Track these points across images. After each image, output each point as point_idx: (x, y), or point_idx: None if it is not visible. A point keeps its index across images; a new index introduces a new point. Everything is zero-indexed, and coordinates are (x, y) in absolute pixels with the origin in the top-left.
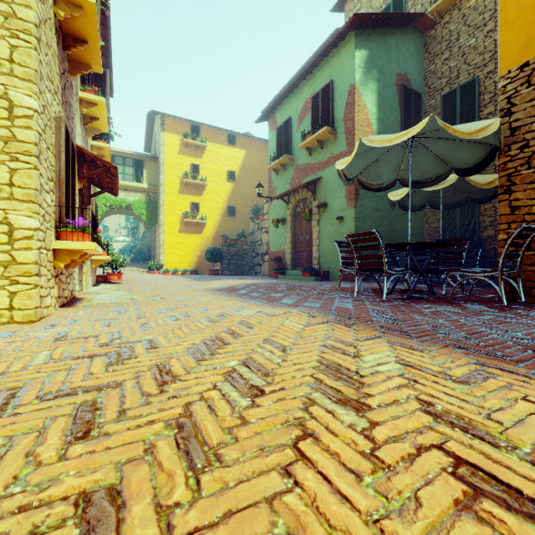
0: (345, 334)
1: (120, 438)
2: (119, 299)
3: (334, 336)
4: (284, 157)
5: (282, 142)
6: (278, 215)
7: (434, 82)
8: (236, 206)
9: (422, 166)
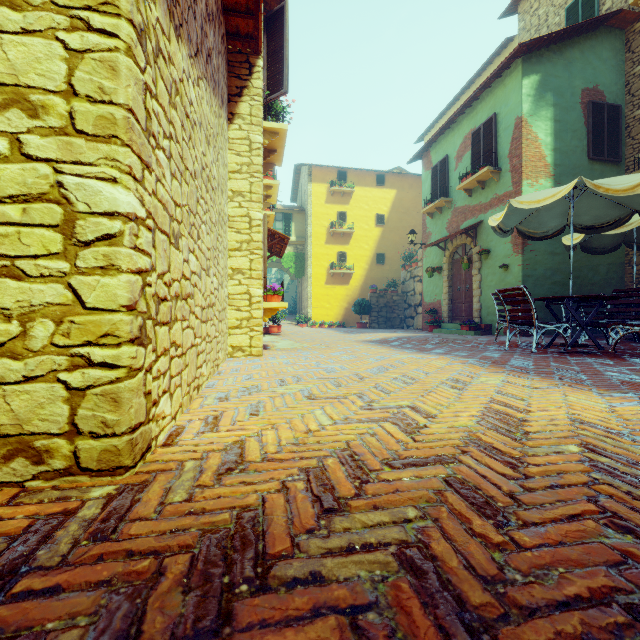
0: (476, 370)
1: (354, 387)
2: (295, 346)
3: (467, 370)
4: (440, 201)
5: (437, 183)
6: (433, 263)
7: (639, 88)
8: (386, 252)
9: (594, 211)
